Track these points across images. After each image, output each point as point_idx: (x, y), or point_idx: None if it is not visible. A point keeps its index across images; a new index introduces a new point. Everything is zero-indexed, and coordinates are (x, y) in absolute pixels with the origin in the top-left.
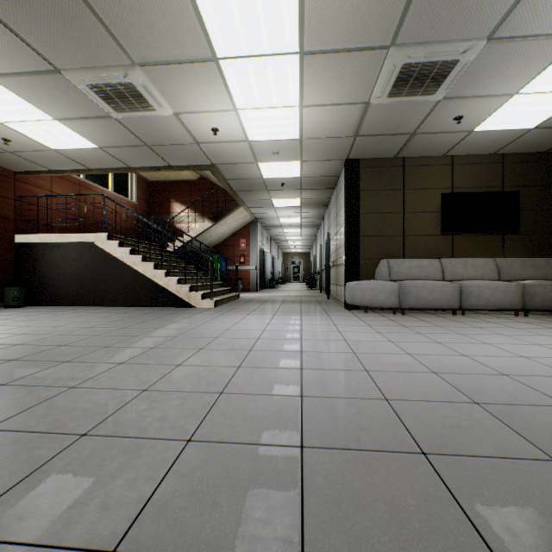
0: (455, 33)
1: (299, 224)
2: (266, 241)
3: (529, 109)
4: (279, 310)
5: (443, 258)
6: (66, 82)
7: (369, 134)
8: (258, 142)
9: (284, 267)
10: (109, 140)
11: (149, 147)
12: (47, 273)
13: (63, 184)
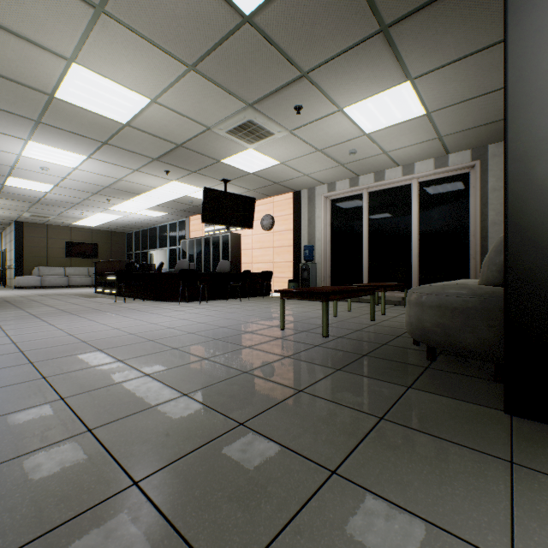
0: (47, 213)
1: None
2: None
3: (87, 224)
4: None
5: (67, 267)
6: None
7: (26, 218)
8: None
9: None
10: None
11: None
12: None
13: None
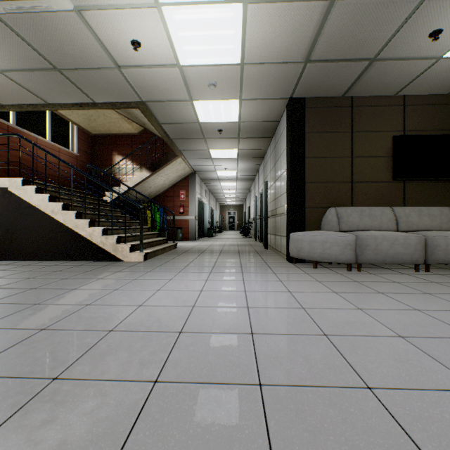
0: None
1: (235, 178)
2: (205, 194)
3: None
4: (216, 264)
5: (395, 206)
6: None
7: (322, 59)
8: (191, 68)
9: (221, 218)
10: (5, 57)
11: (61, 73)
12: None
13: None
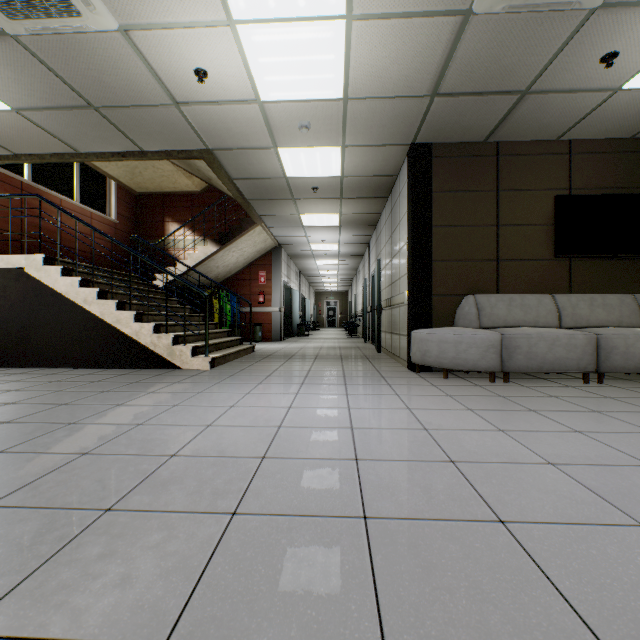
0: None
1: (337, 253)
2: (294, 276)
3: None
4: (309, 373)
5: (558, 293)
6: None
7: (455, 92)
8: (275, 105)
9: (316, 310)
10: (23, 92)
11: (99, 112)
12: None
13: None
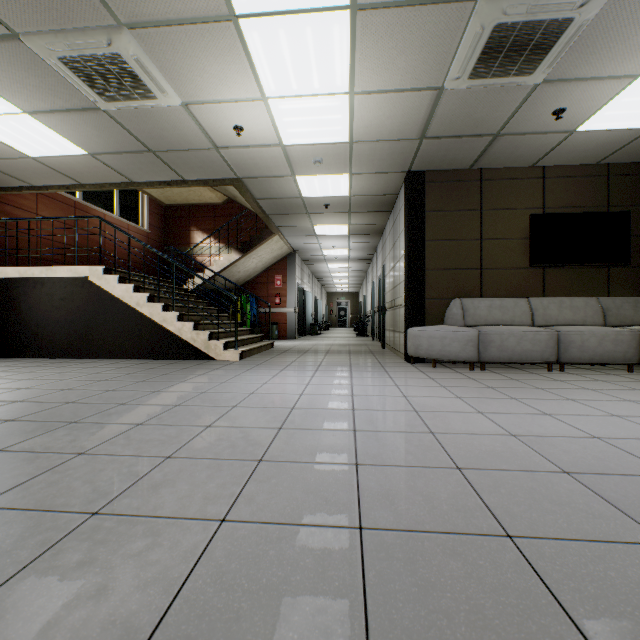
0: None
1: (347, 258)
2: (307, 279)
3: None
4: (322, 363)
5: (532, 297)
6: (30, 54)
7: (439, 136)
8: (295, 147)
9: (328, 310)
10: (101, 143)
11: (155, 154)
12: (29, 317)
13: (53, 205)
